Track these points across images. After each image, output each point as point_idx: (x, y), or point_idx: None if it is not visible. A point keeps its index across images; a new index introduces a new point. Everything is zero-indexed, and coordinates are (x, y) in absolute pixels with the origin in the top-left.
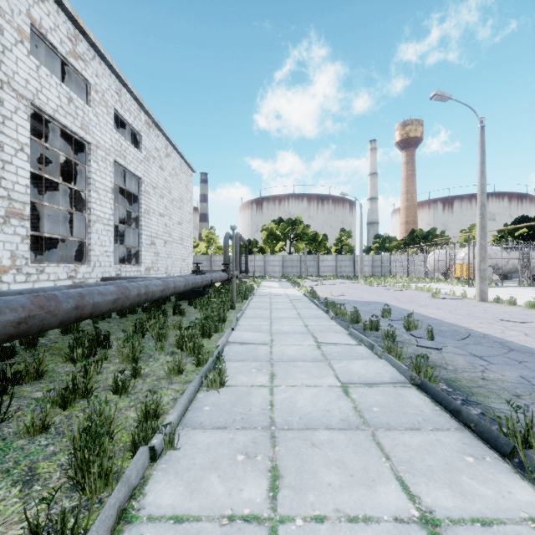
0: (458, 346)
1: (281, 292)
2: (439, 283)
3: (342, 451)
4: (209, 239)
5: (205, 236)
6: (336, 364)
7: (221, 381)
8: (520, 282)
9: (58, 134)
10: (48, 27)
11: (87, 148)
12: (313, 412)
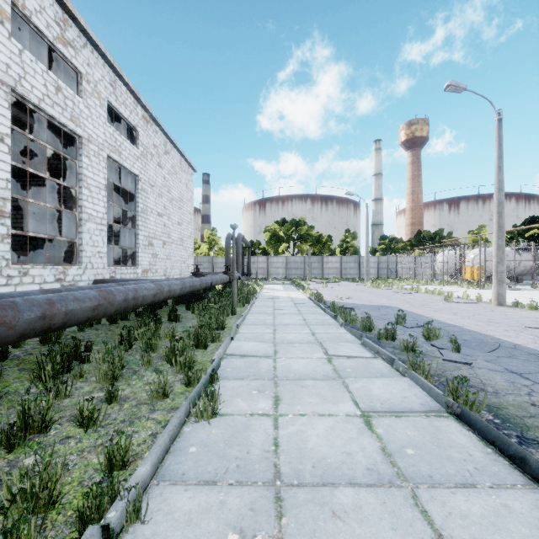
0: (490, 360)
1: (285, 295)
2: (448, 286)
3: (375, 527)
4: (211, 240)
5: (206, 238)
6: (352, 384)
7: (213, 409)
8: (533, 284)
9: (46, 126)
10: (33, 8)
11: (78, 142)
12: (330, 456)
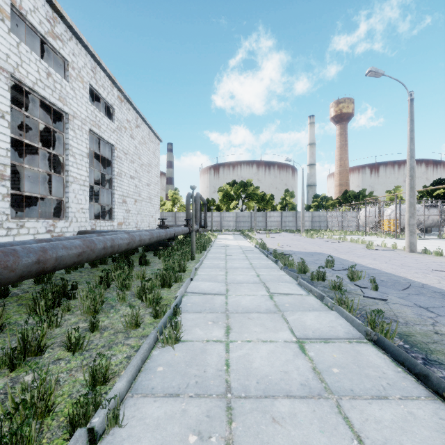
0: (402, 296)
1: (235, 243)
2: (369, 236)
3: (306, 430)
4: (174, 198)
5: (170, 196)
6: (289, 316)
7: (176, 337)
8: (440, 235)
9: (39, 105)
10: (28, 8)
11: (64, 118)
12: (271, 374)
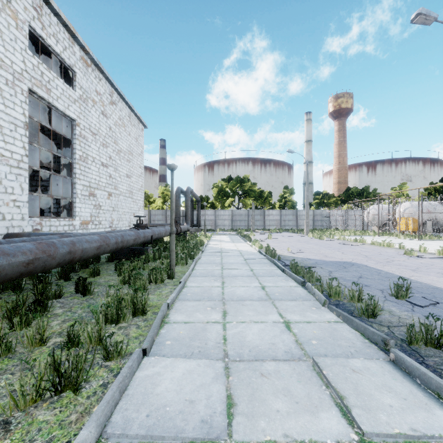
0: None
1: (232, 247)
2: (384, 237)
3: None
4: (164, 195)
5: (161, 193)
6: None
7: None
8: None
9: None
10: None
11: None
12: None
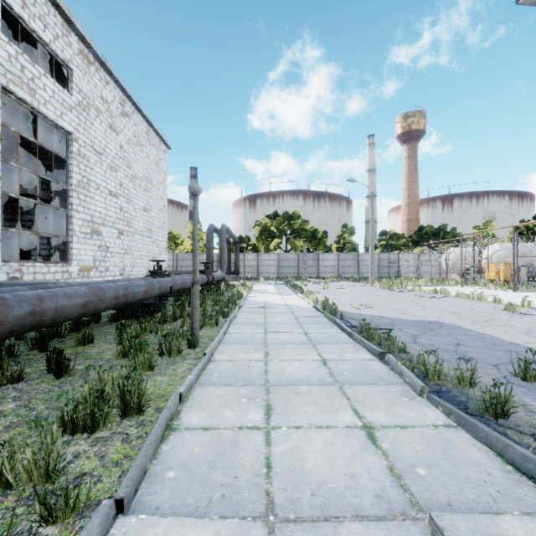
0: None
1: (279, 301)
2: (468, 287)
3: None
4: None
5: (190, 233)
6: None
7: None
8: None
9: None
10: None
11: None
12: None
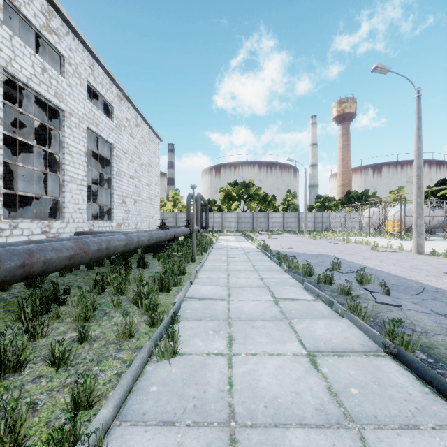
0: (416, 302)
1: (236, 245)
2: (373, 237)
3: None
4: (175, 199)
5: (171, 197)
6: (297, 325)
7: (173, 350)
8: (445, 236)
9: (34, 101)
10: (22, 0)
11: (61, 115)
12: (281, 396)
